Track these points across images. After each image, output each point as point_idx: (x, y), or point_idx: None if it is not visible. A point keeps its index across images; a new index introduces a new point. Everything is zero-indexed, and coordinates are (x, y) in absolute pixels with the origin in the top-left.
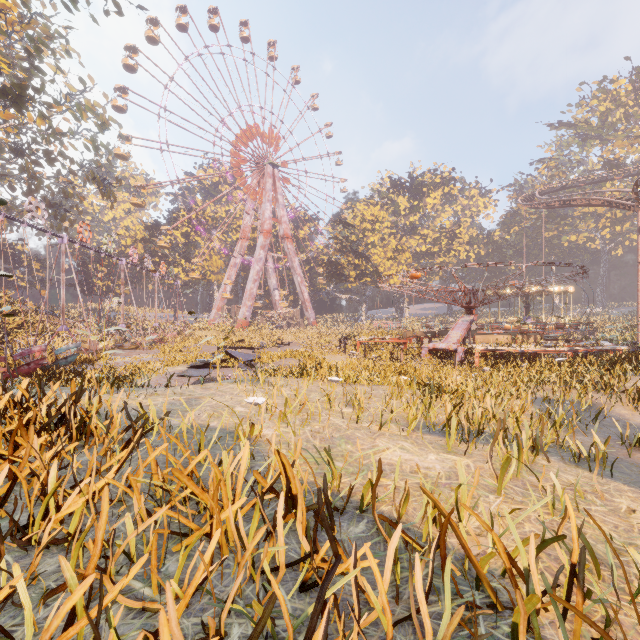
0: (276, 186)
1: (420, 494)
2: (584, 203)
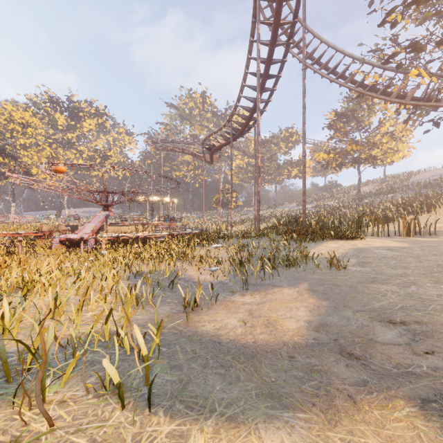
0: None
1: None
2: (181, 151)
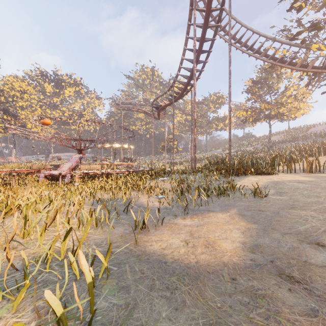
0: None
1: None
2: (136, 110)
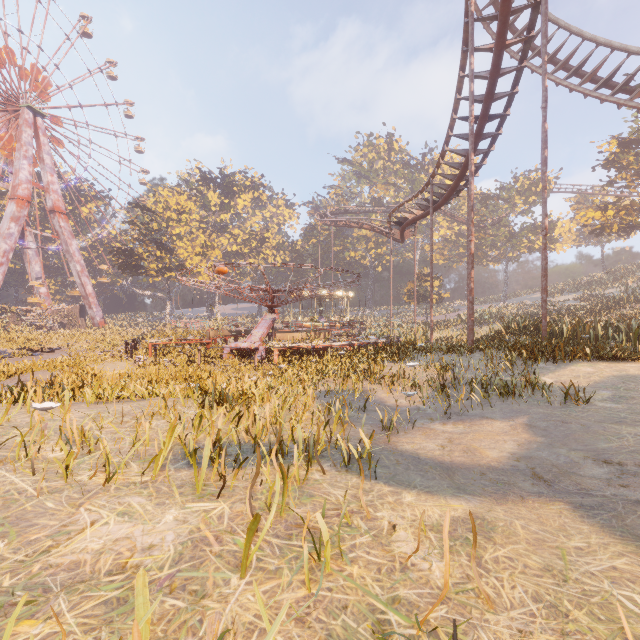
0: (40, 141)
1: (95, 638)
2: (359, 226)
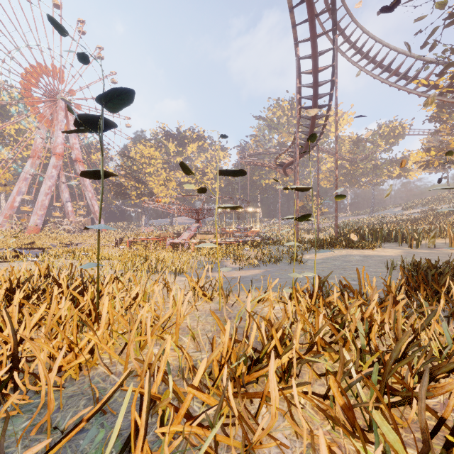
0: (68, 118)
1: None
2: (263, 165)
